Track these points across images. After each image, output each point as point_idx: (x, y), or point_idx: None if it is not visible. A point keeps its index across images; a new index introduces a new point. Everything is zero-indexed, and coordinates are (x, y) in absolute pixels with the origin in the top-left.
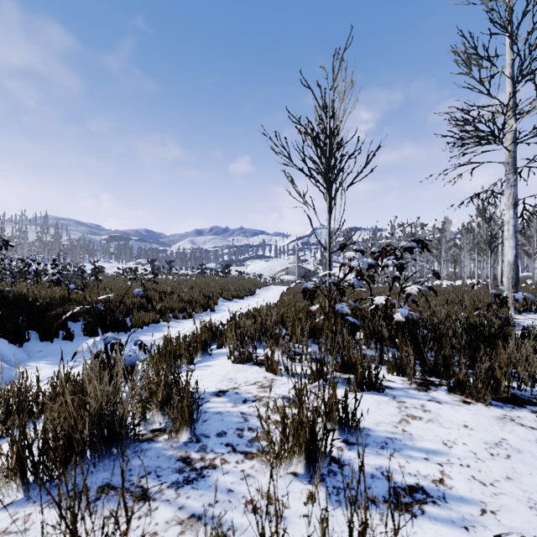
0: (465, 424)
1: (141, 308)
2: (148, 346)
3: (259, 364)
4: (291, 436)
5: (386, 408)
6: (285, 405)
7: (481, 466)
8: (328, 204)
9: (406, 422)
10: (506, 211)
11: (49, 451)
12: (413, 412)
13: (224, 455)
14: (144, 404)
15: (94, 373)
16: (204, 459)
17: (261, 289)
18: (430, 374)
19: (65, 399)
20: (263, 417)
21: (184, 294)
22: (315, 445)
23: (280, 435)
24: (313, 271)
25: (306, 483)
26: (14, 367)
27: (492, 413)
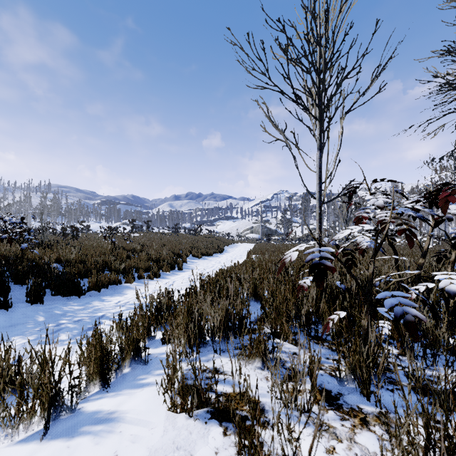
0: None
1: (104, 267)
2: (93, 317)
3: (223, 417)
4: None
5: None
6: None
7: None
8: (318, 138)
9: None
10: None
11: None
12: None
13: None
14: None
15: None
16: None
17: (229, 246)
18: None
19: None
20: None
21: (153, 252)
22: None
23: None
24: (275, 230)
25: None
26: None
27: None
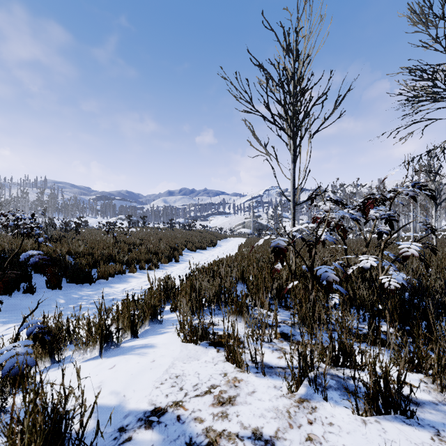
0: None
1: (109, 259)
2: (107, 300)
3: (217, 345)
4: None
5: None
6: None
7: None
8: (292, 153)
9: None
10: None
11: None
12: None
13: None
14: None
15: None
16: None
17: (221, 240)
18: None
19: None
20: None
21: (151, 245)
22: None
23: None
24: (266, 225)
25: None
26: None
27: None
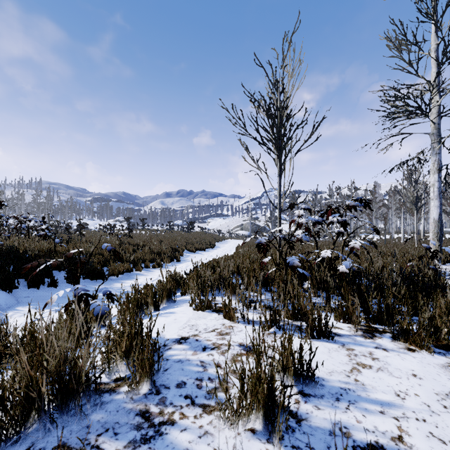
0: (413, 373)
1: (117, 259)
2: (121, 292)
3: (218, 311)
4: (249, 390)
5: (337, 356)
6: (242, 353)
7: (437, 421)
8: (278, 168)
9: (357, 371)
10: (431, 176)
11: (4, 411)
12: (362, 360)
13: (183, 408)
14: (108, 355)
15: (66, 321)
16: (163, 413)
17: (220, 242)
18: (373, 321)
19: (19, 358)
20: (222, 366)
21: (154, 246)
22: (273, 403)
23: (238, 392)
24: (263, 227)
25: (265, 442)
26: (4, 311)
27: (436, 361)
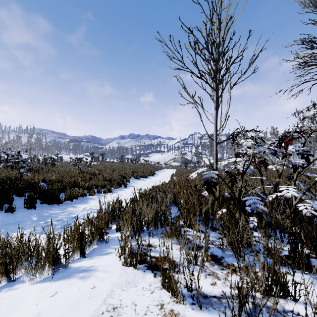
0: None
1: (74, 185)
2: (69, 217)
3: (154, 268)
4: None
5: None
6: None
7: None
8: (215, 101)
9: None
10: None
11: None
12: None
13: None
14: None
15: None
16: None
17: (158, 171)
18: None
19: None
20: None
21: (107, 175)
22: None
23: None
24: (190, 160)
25: None
26: None
27: None
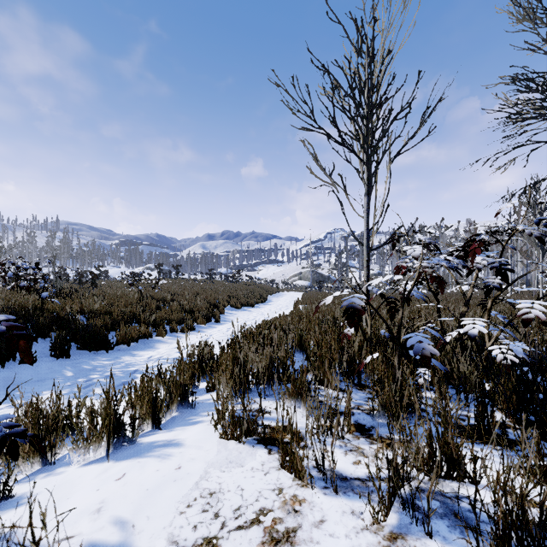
0: None
1: (132, 319)
2: (126, 372)
3: (268, 442)
4: None
5: None
6: None
7: None
8: (366, 182)
9: None
10: None
11: None
12: None
13: None
14: None
15: None
16: None
17: (273, 295)
18: None
19: None
20: None
21: (186, 301)
22: None
23: None
24: (327, 276)
25: None
26: None
27: None
